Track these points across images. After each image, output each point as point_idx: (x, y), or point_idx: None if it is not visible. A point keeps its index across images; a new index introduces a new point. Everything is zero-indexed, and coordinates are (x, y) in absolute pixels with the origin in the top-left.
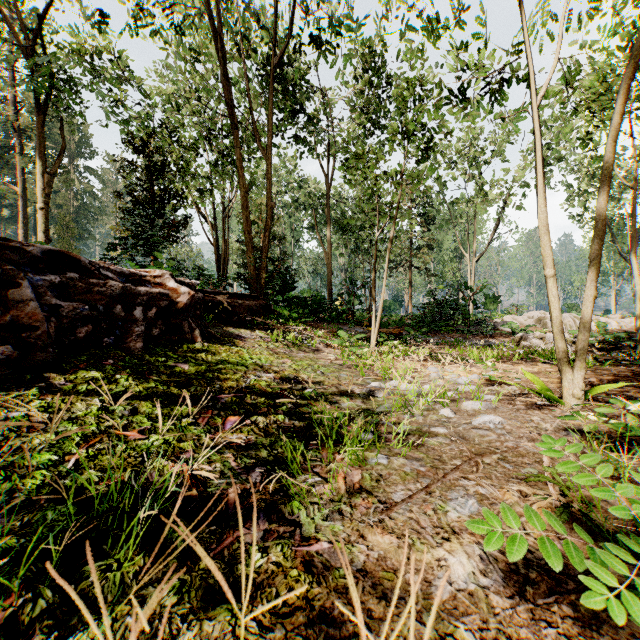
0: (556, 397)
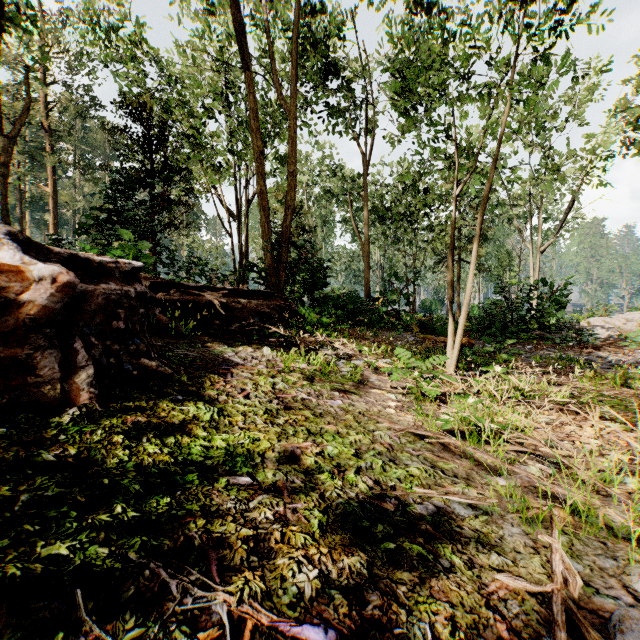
0: None
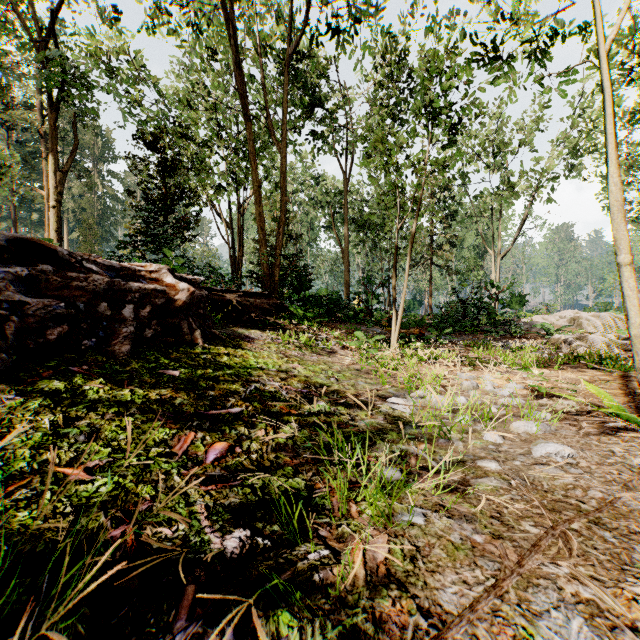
0: (638, 419)
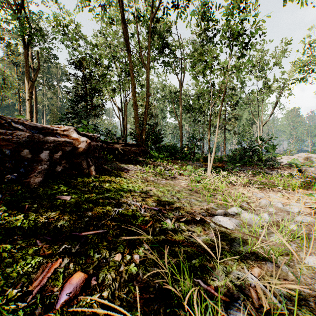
0: None
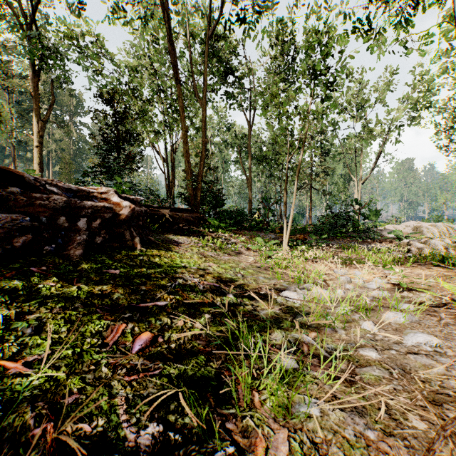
0: None
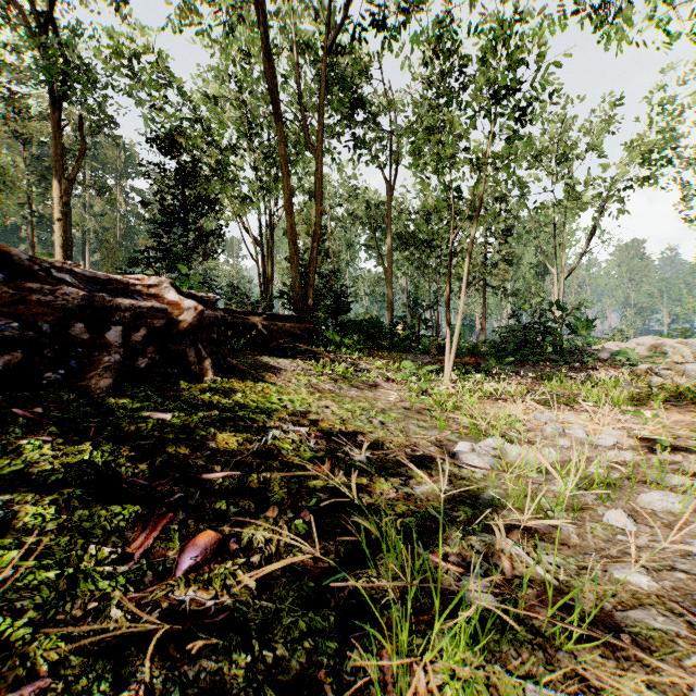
0: None
